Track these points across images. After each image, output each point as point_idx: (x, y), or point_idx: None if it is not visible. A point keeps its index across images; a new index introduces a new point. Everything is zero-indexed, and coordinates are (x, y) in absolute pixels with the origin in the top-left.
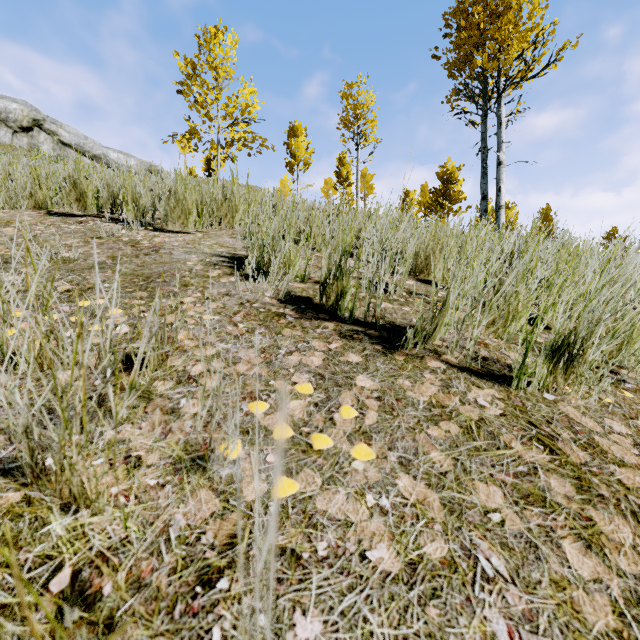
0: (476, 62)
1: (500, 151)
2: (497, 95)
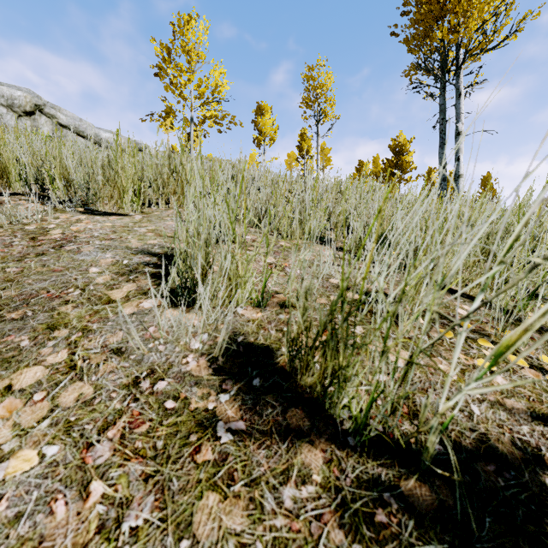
0: (436, 35)
1: (459, 122)
2: (456, 67)
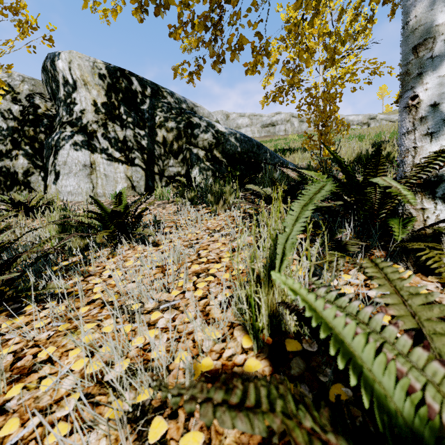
0: None
1: None
2: None
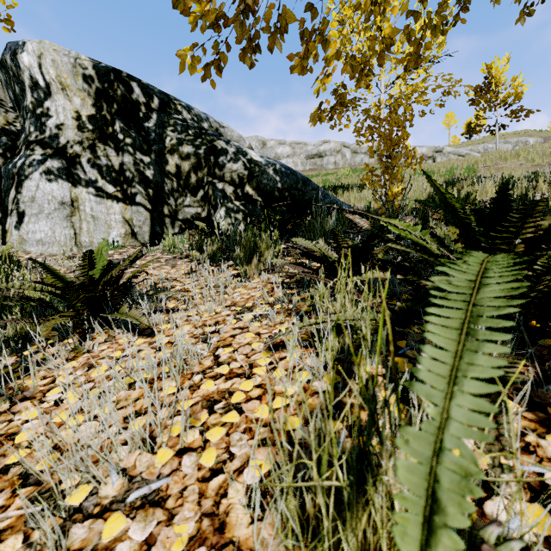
0: None
1: None
2: None
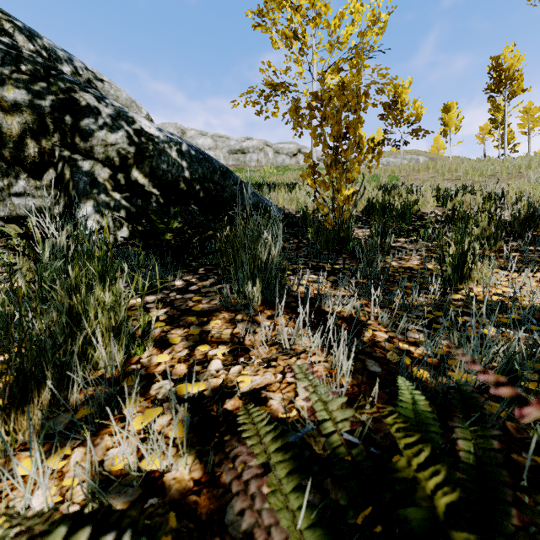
0: None
1: None
2: None
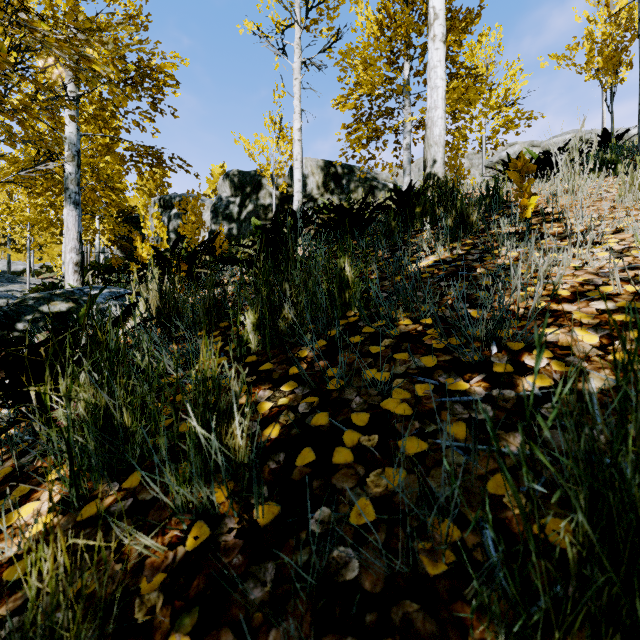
0: None
1: None
2: None
